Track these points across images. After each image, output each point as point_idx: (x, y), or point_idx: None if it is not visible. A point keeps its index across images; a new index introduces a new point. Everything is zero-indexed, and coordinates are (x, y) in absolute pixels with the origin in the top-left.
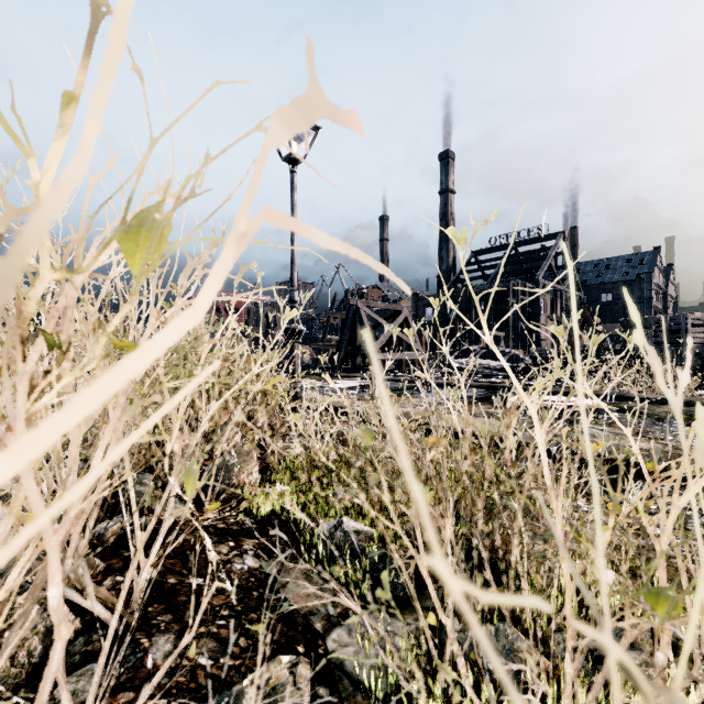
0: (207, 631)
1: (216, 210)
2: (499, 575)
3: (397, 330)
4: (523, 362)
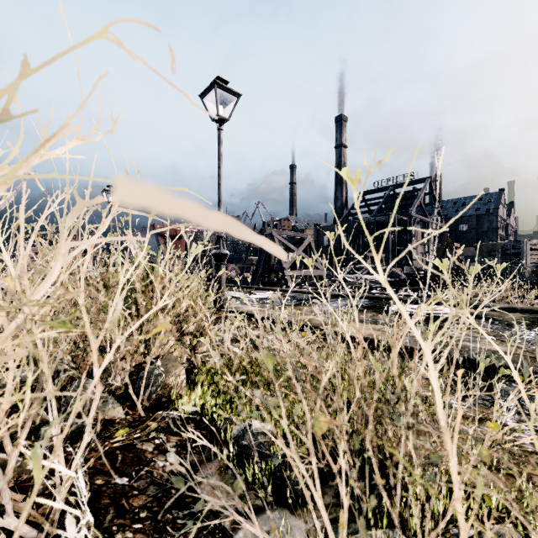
0: (123, 537)
1: (48, 139)
2: (387, 477)
3: (300, 257)
4: (399, 277)
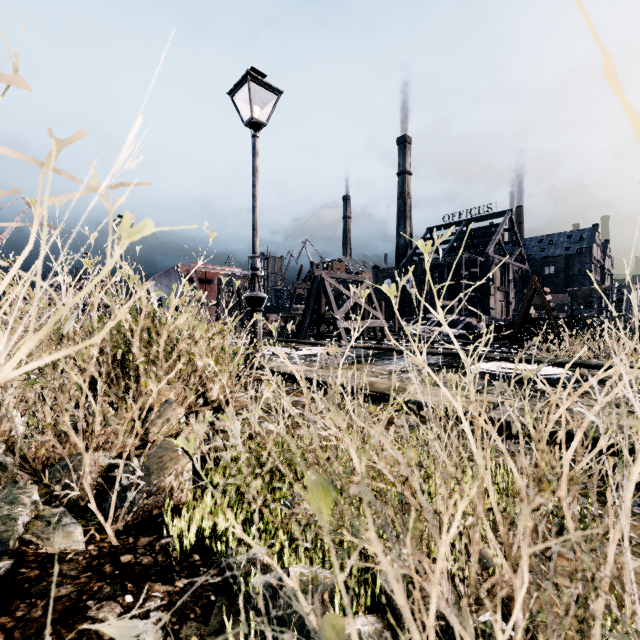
0: None
1: None
2: None
3: (366, 292)
4: (476, 329)
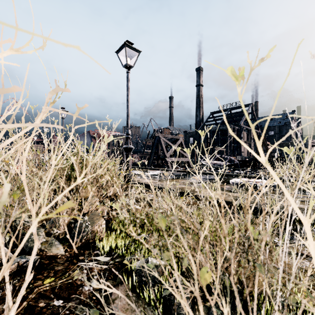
0: None
1: None
2: (244, 301)
3: (179, 148)
4: (234, 162)
